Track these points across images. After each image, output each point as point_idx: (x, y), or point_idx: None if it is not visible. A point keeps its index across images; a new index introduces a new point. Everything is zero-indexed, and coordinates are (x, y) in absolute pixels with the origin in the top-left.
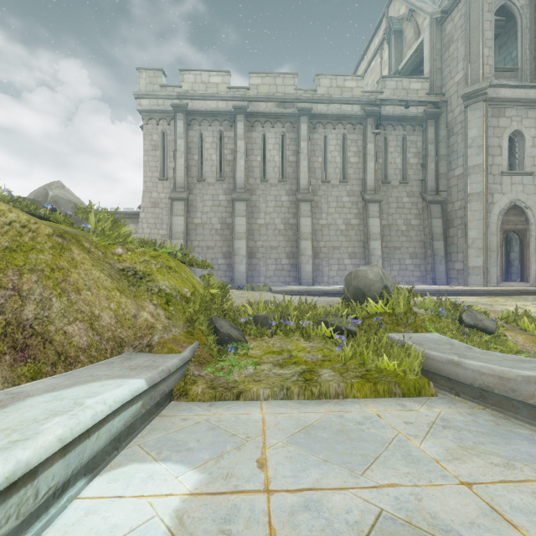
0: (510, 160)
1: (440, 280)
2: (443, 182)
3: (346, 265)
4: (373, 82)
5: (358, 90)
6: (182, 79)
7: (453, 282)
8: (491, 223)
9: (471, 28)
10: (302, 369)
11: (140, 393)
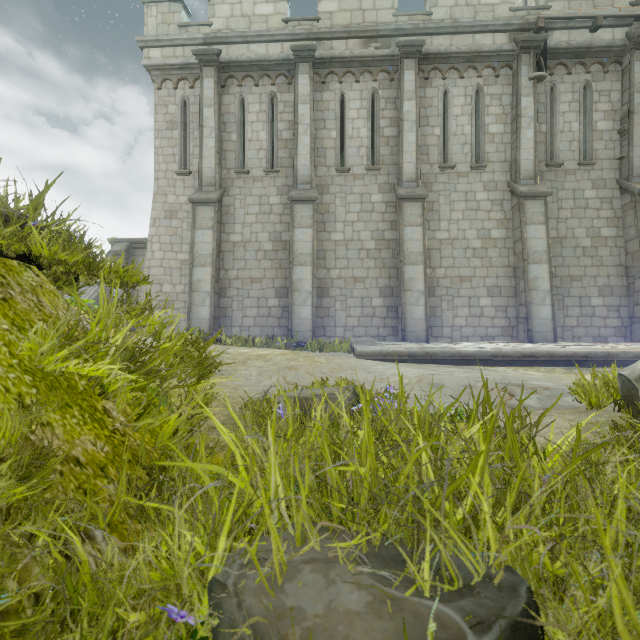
0: None
1: None
2: None
3: (483, 308)
4: None
5: (503, 8)
6: (213, 13)
7: None
8: None
9: None
10: None
11: None
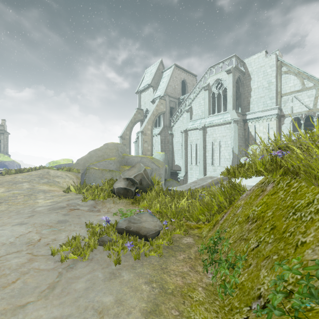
0: None
1: None
2: None
3: None
4: None
5: None
6: None
7: None
8: None
9: None
10: None
11: None
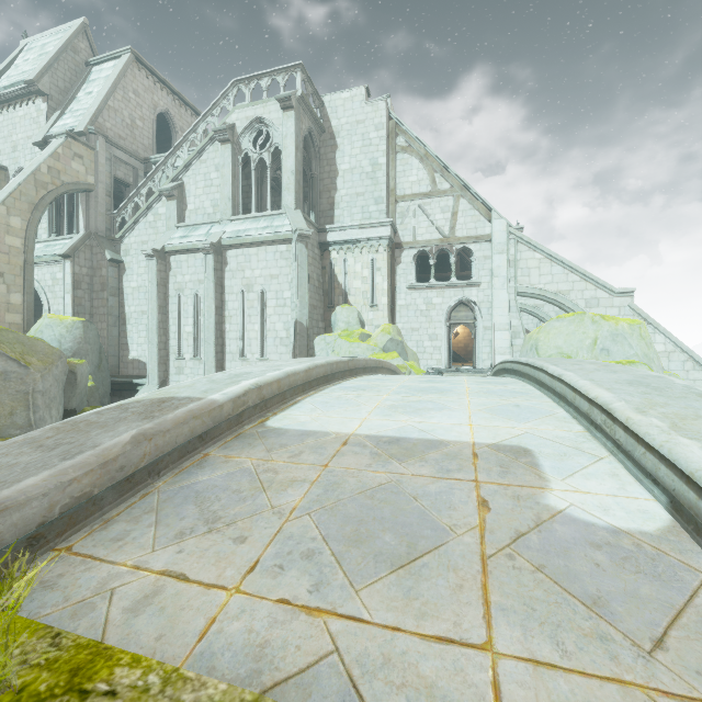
0: None
1: None
2: None
3: None
4: None
5: None
6: None
7: None
8: None
9: None
10: None
11: None
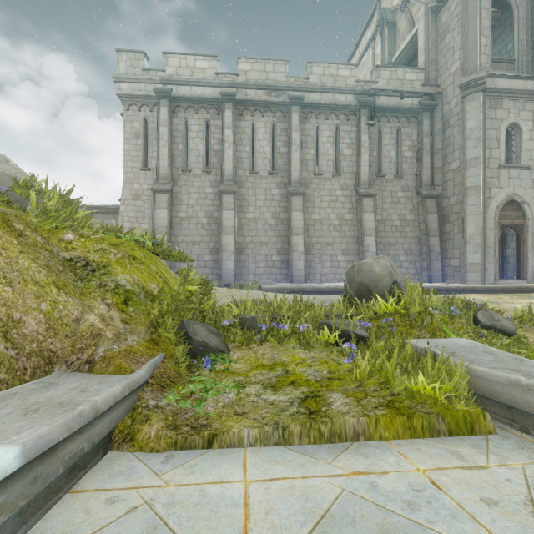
0: (505, 154)
1: (436, 277)
2: (438, 177)
3: (339, 262)
4: (365, 76)
5: (351, 80)
6: (166, 63)
7: (449, 279)
8: (488, 218)
9: (468, 15)
10: (303, 394)
11: None
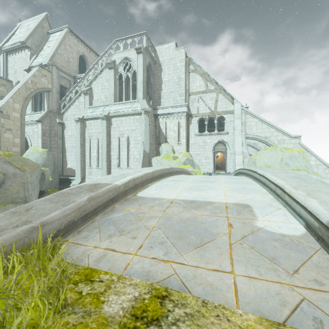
0: None
1: None
2: None
3: None
4: None
5: None
6: None
7: None
8: None
9: None
10: None
11: (317, 217)
